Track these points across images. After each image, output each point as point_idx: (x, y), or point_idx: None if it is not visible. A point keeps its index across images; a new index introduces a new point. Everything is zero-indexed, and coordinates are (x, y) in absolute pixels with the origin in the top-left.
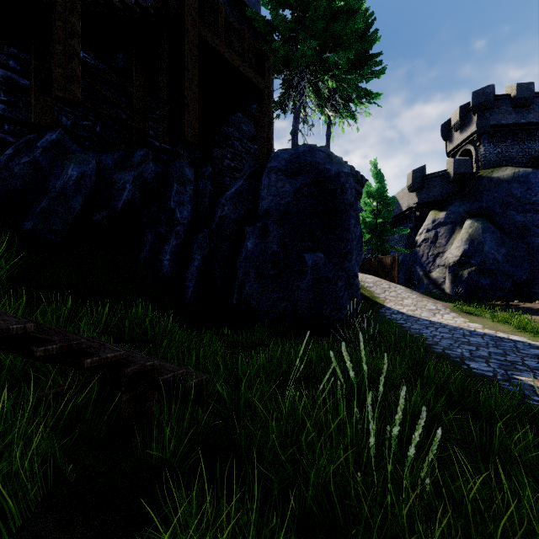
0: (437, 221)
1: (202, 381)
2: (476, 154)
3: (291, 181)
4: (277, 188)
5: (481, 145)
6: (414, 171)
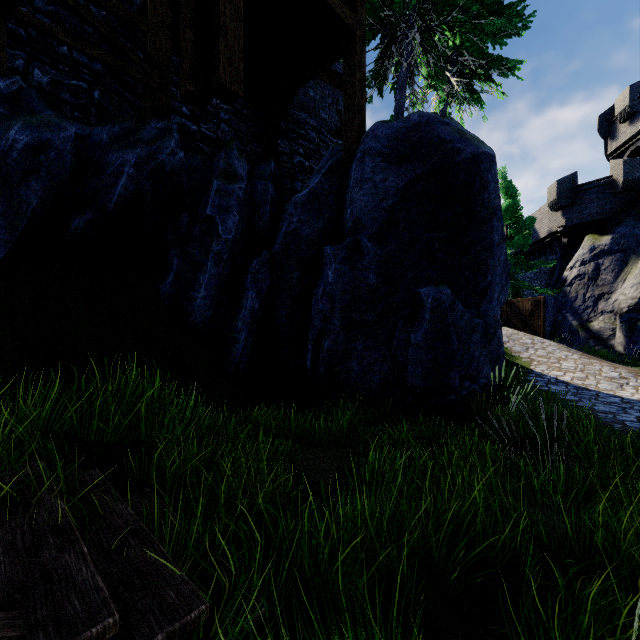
0: (598, 248)
1: (185, 630)
2: None
3: (399, 170)
4: (375, 182)
5: None
6: (560, 181)
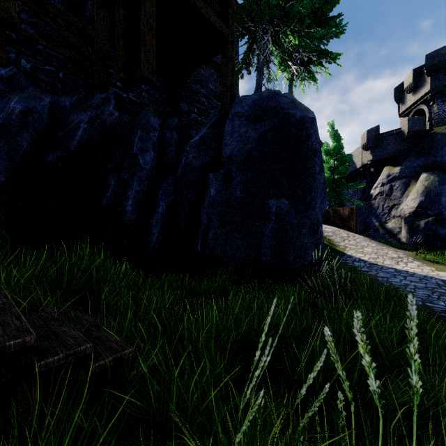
0: (392, 175)
1: (122, 358)
2: (429, 113)
3: (255, 126)
4: (240, 133)
5: (434, 104)
6: (369, 131)
